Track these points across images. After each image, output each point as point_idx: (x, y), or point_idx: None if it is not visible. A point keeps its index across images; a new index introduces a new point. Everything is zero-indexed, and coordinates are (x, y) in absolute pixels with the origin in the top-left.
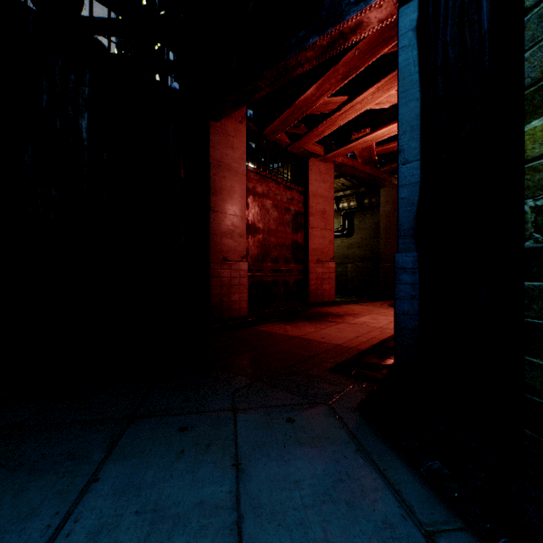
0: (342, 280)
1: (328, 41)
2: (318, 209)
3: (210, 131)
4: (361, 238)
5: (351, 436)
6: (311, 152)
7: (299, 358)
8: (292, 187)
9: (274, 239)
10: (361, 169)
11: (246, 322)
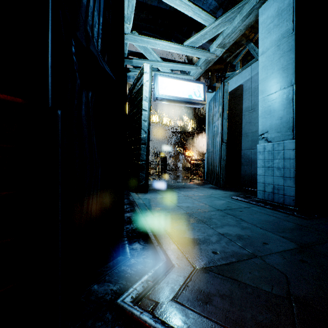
0: None
1: None
2: None
3: None
4: None
5: (179, 246)
6: None
7: None
8: None
9: None
10: None
11: None
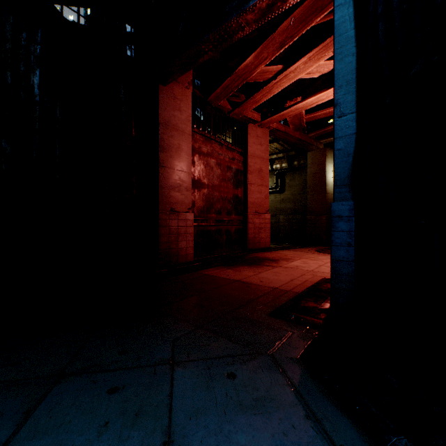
0: (275, 229)
1: (267, 3)
2: (256, 168)
3: (159, 94)
4: (292, 194)
5: (298, 396)
6: (250, 118)
7: (240, 302)
8: (233, 148)
9: (217, 193)
10: (292, 134)
11: (192, 267)
